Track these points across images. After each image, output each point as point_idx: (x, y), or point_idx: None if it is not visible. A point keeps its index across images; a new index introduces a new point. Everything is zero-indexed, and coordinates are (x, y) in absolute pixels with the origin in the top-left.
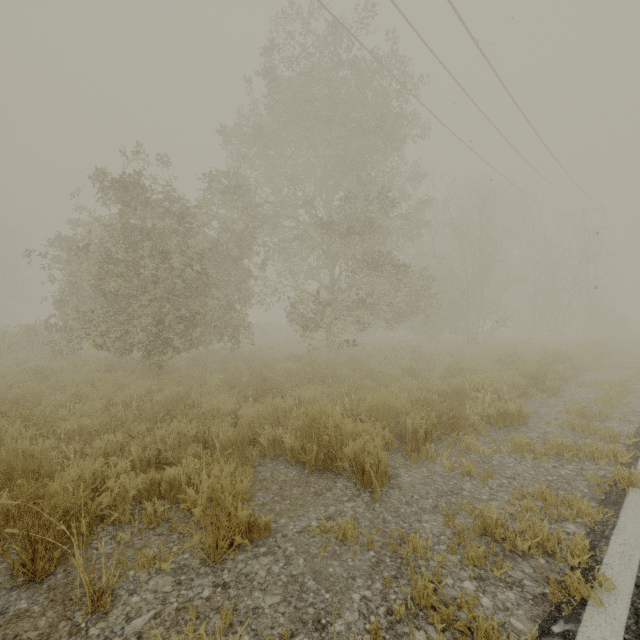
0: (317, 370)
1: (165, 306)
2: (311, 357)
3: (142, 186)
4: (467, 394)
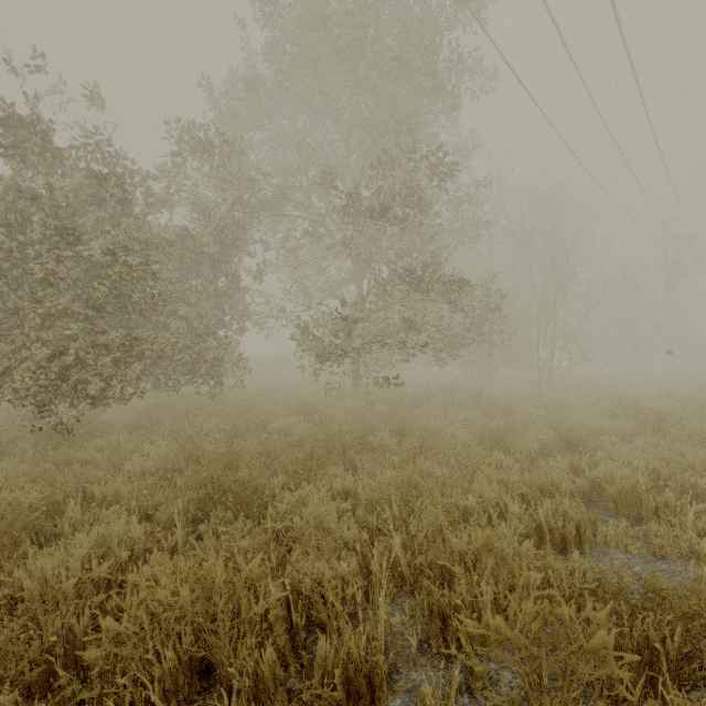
0: (335, 437)
1: (69, 326)
2: (328, 408)
3: (37, 122)
4: (631, 496)
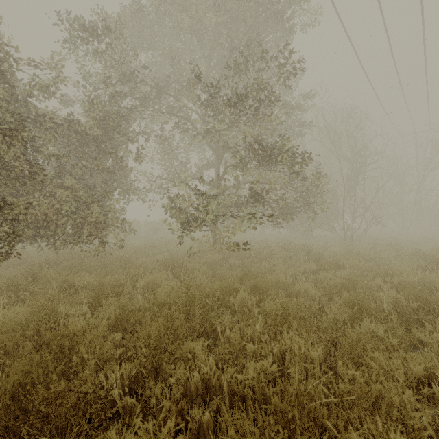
0: (195, 301)
1: None
2: (192, 264)
3: None
4: None
